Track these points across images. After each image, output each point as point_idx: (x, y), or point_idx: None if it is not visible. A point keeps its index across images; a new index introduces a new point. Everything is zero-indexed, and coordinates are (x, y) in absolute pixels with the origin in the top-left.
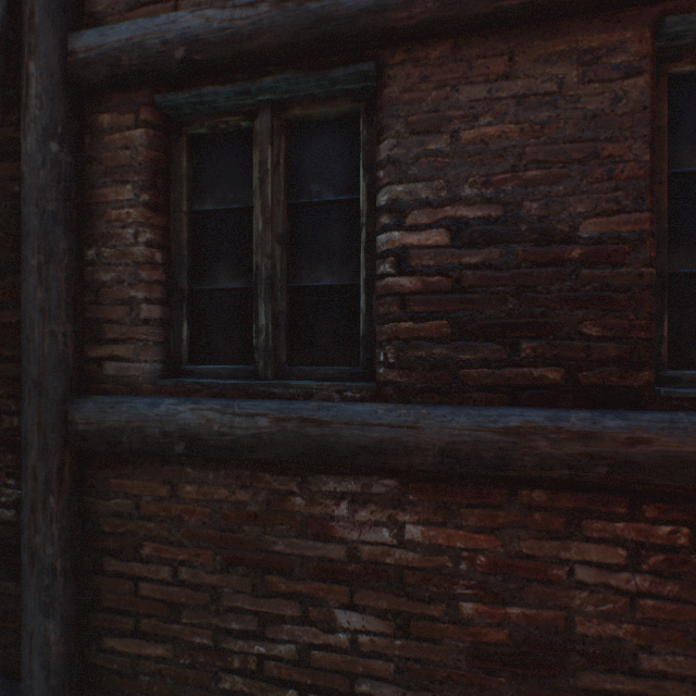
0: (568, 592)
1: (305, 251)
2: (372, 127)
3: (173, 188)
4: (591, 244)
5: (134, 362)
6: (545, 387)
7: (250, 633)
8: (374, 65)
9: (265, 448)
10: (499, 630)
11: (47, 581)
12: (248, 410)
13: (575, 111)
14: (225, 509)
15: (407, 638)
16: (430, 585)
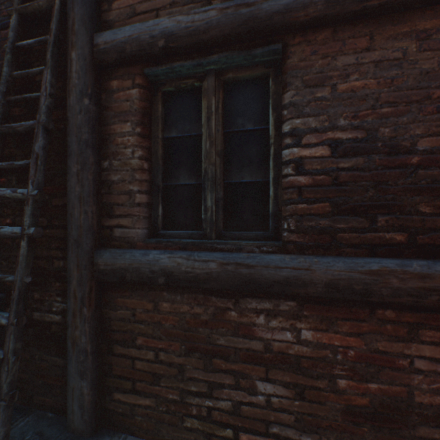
0: (409, 375)
1: (233, 161)
2: (277, 83)
3: (153, 124)
4: (425, 154)
5: (131, 229)
6: (394, 245)
7: (203, 393)
8: (281, 45)
9: (214, 281)
10: (363, 397)
11: (82, 358)
12: (203, 258)
13: (414, 70)
14: (187, 318)
15: (302, 400)
16: (317, 368)
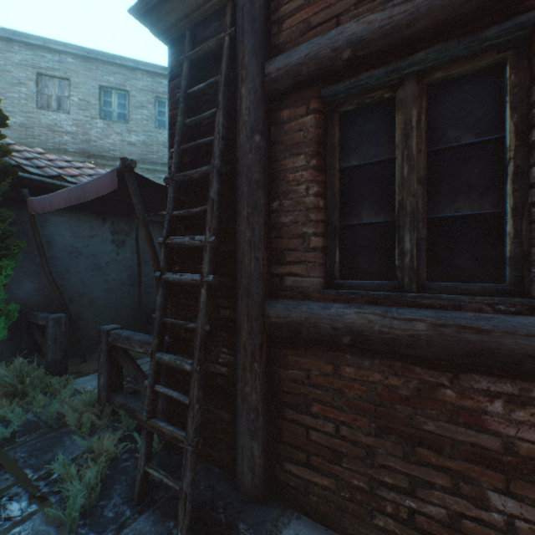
0: None
1: (441, 188)
2: (520, 71)
3: (327, 153)
4: None
5: (305, 277)
6: None
7: (401, 489)
8: (534, 14)
9: (422, 347)
10: None
11: (252, 416)
12: (405, 316)
13: None
14: (378, 389)
15: None
16: None
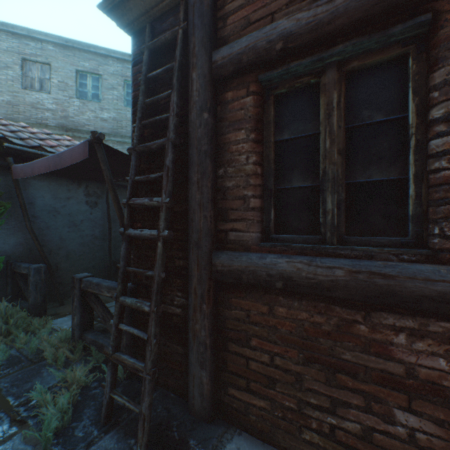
0: None
1: (357, 158)
2: (420, 62)
3: (264, 129)
4: None
5: (245, 232)
6: None
7: (324, 408)
8: (430, 15)
9: (340, 290)
10: None
11: (201, 349)
12: (327, 264)
13: None
14: (305, 325)
15: None
16: None
